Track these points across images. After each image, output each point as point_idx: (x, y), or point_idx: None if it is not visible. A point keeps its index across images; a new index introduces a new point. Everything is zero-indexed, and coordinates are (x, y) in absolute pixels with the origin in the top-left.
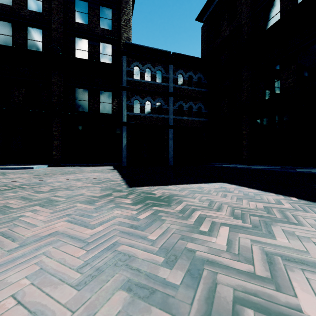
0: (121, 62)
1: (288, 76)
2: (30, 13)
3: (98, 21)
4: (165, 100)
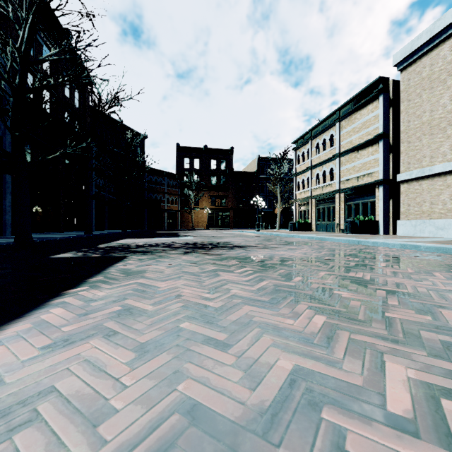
0: None
1: None
2: None
3: None
4: None
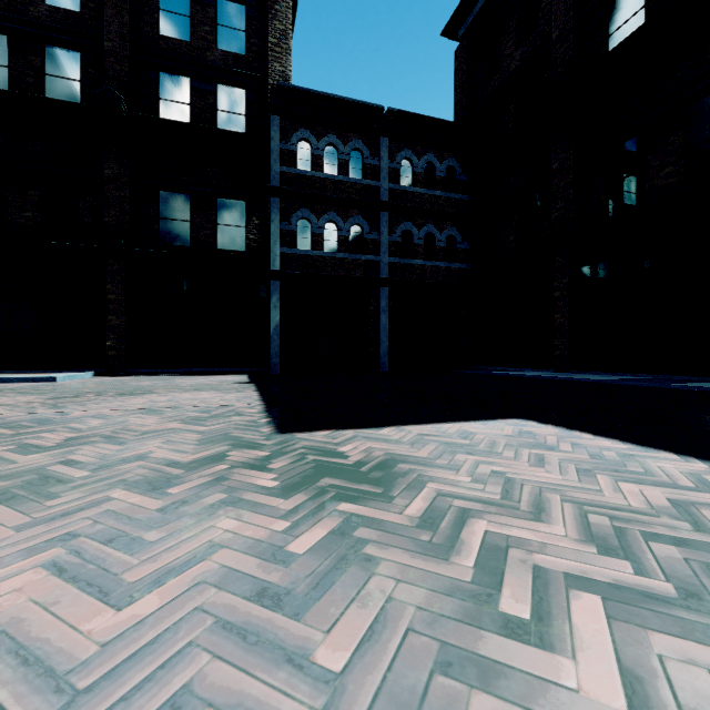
0: (267, 131)
1: (665, 160)
2: (52, 13)
3: (212, 34)
4: (370, 221)
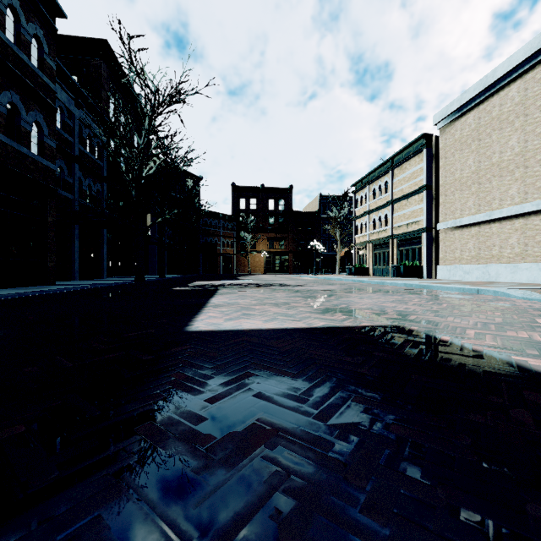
0: None
1: None
2: None
3: None
4: None
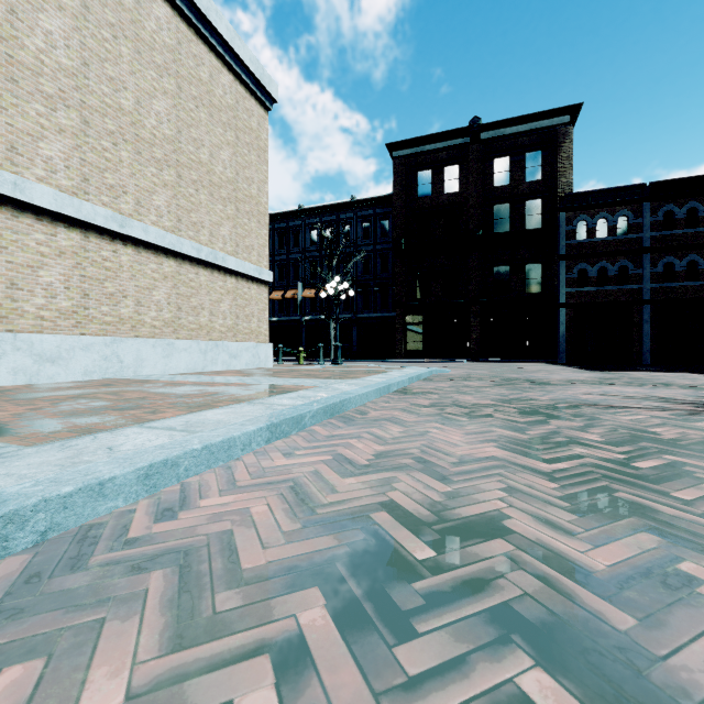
0: (555, 219)
1: None
2: (447, 197)
3: (522, 175)
4: (634, 262)
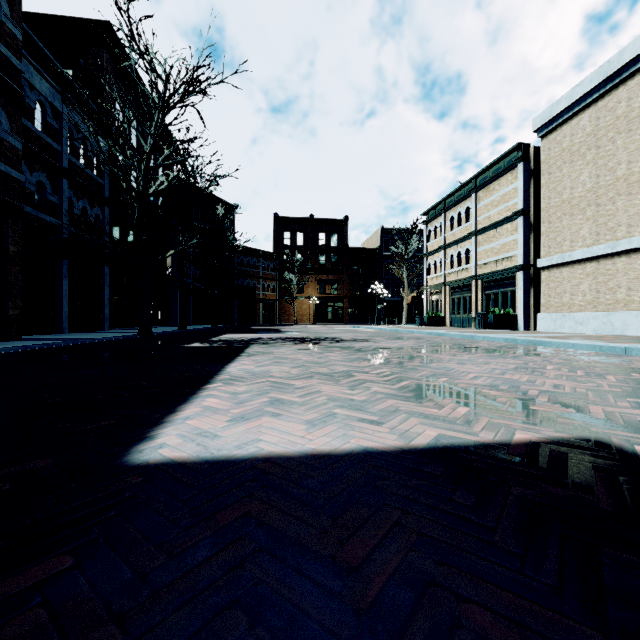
0: None
1: None
2: None
3: None
4: None
